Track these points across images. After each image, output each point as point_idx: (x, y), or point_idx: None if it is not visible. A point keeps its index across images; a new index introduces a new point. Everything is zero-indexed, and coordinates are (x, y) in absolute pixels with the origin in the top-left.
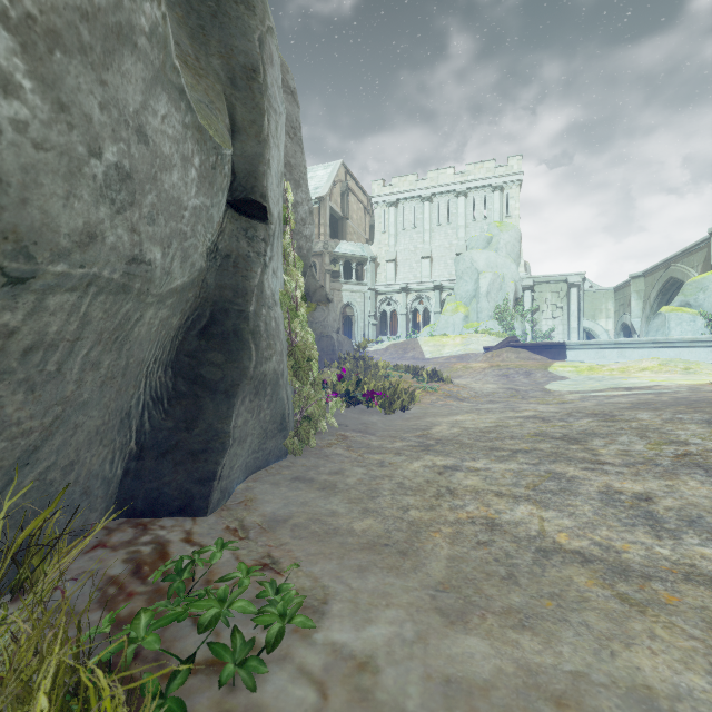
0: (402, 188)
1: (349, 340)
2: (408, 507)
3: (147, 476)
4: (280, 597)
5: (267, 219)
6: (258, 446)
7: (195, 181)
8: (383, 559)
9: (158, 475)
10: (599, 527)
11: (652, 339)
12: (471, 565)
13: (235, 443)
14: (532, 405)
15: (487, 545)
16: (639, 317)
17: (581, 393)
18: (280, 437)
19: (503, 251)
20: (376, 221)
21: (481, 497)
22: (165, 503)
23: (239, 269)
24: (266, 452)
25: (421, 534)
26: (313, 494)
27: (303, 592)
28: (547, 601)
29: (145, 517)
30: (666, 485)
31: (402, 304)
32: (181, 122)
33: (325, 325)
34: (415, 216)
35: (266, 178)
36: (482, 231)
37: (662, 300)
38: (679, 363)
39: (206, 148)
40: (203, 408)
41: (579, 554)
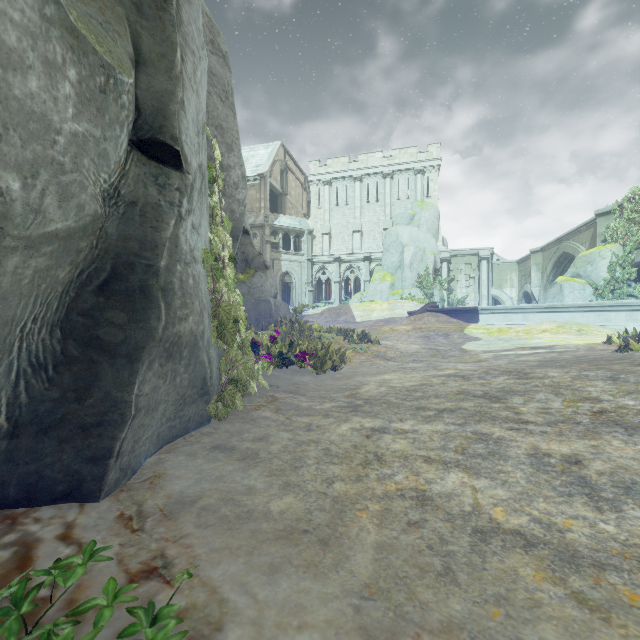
0: (335, 168)
1: (286, 305)
2: (333, 479)
3: (22, 458)
4: (155, 632)
5: (182, 167)
6: (174, 414)
7: (71, 100)
8: (300, 552)
9: (37, 456)
10: (535, 499)
11: (551, 305)
12: (401, 556)
13: (140, 413)
14: (452, 364)
15: (419, 526)
16: (537, 286)
17: (493, 352)
18: (202, 402)
19: (424, 227)
20: (312, 198)
21: (409, 464)
22: (45, 488)
23: (148, 219)
24: (184, 419)
25: (345, 514)
26: (231, 466)
27: (193, 612)
28: (494, 608)
29: (18, 507)
30: (592, 446)
31: (335, 273)
32: (38, 11)
33: (263, 290)
34: (347, 194)
35: (178, 119)
36: (406, 209)
37: (557, 272)
38: (573, 325)
39: (88, 62)
40: (99, 375)
41: (519, 535)
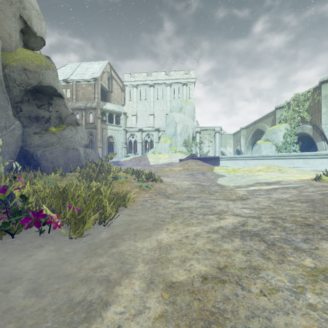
0: (139, 79)
1: (96, 153)
2: None
3: None
4: None
5: None
6: None
7: None
8: None
9: None
10: None
11: (260, 155)
12: None
13: None
14: (222, 202)
15: None
16: (244, 146)
17: (243, 187)
18: None
19: (187, 114)
20: (126, 94)
21: None
22: None
23: None
24: None
25: None
26: None
27: None
28: None
29: None
30: None
31: (139, 137)
32: None
33: (72, 140)
34: (146, 93)
35: None
36: (178, 104)
37: (253, 139)
38: (274, 167)
39: None
40: None
41: None
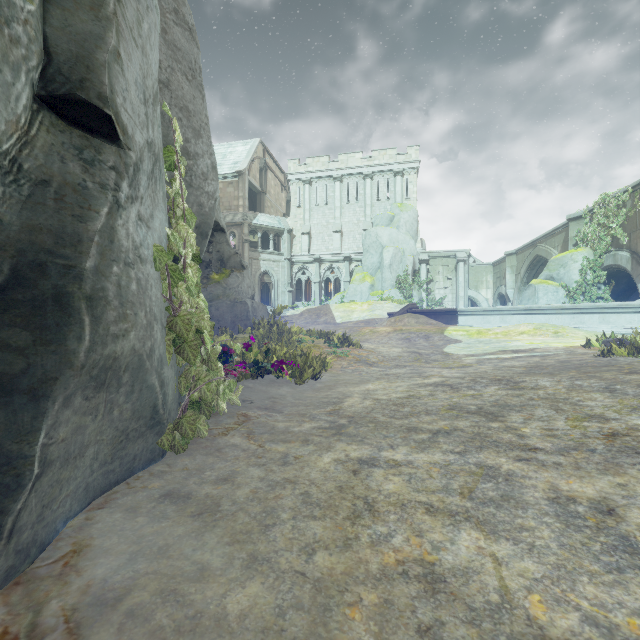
0: (315, 168)
1: (264, 306)
2: (314, 546)
3: None
4: None
5: (119, 139)
6: (112, 455)
7: None
8: None
9: None
10: (577, 577)
11: (527, 307)
12: None
13: (52, 467)
14: (436, 369)
15: (434, 637)
16: (512, 288)
17: (476, 356)
18: (152, 435)
19: (403, 229)
20: (292, 197)
21: (409, 517)
22: None
23: (67, 205)
24: (127, 459)
25: (331, 615)
26: (181, 527)
27: None
28: None
29: None
30: (619, 484)
31: (315, 273)
32: None
33: (239, 291)
34: (327, 194)
35: (110, 74)
36: (385, 211)
37: (530, 274)
38: (549, 327)
39: None
40: None
41: None
